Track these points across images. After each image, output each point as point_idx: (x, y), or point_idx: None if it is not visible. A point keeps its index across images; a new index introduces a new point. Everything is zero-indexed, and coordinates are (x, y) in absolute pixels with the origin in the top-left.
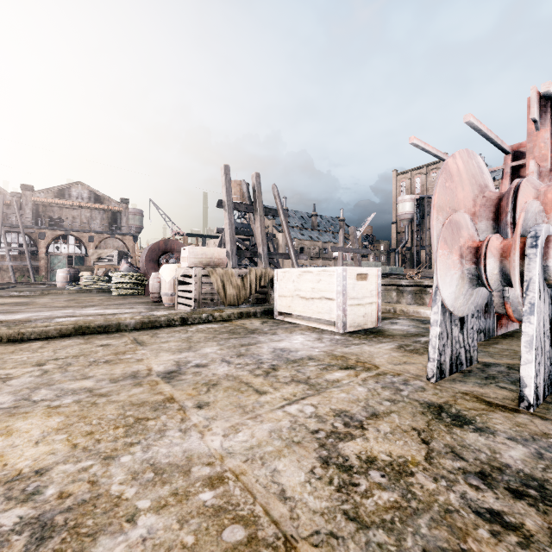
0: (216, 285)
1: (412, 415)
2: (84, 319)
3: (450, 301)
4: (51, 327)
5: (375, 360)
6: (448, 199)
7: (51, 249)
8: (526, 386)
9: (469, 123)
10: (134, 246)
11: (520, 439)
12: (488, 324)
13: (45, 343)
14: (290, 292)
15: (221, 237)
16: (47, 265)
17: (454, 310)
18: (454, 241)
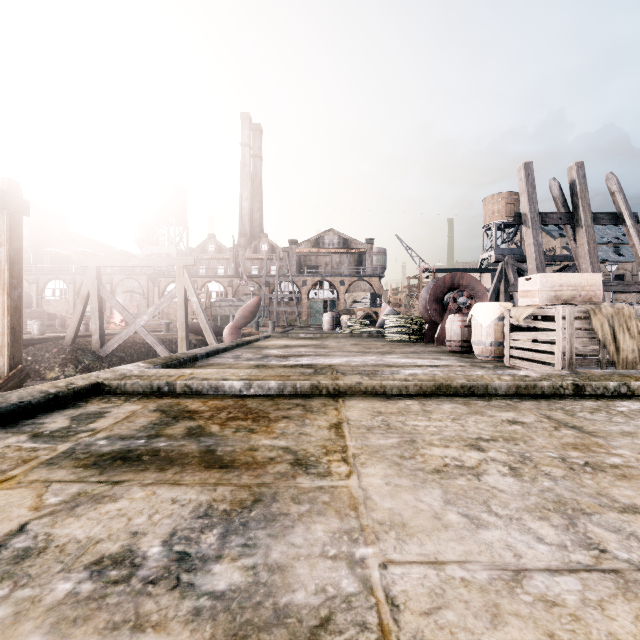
0: (599, 333)
1: None
2: (431, 373)
3: None
4: (410, 381)
5: None
6: None
7: (311, 295)
8: None
9: None
10: (380, 287)
11: None
12: None
13: (420, 404)
14: None
15: (500, 267)
16: (308, 310)
17: None
18: None
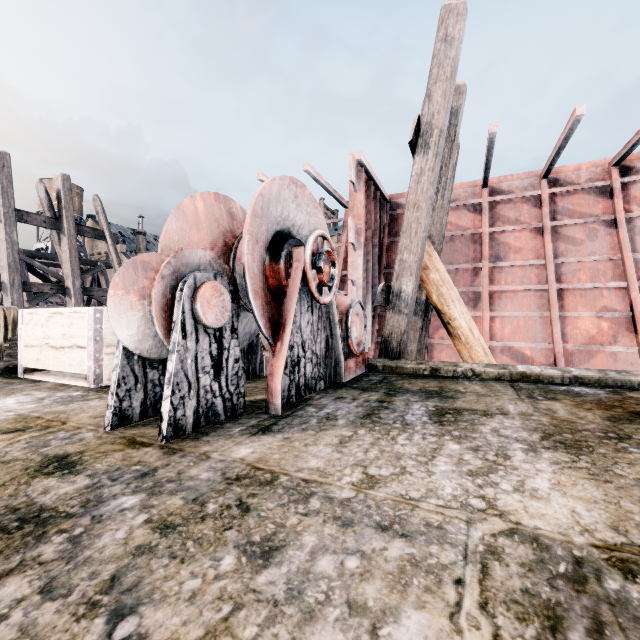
0: None
1: (7, 473)
2: None
3: (132, 344)
4: None
5: (76, 416)
6: (179, 239)
7: None
8: (163, 421)
9: (308, 172)
10: None
11: (101, 473)
12: (254, 365)
13: None
14: (38, 341)
15: None
16: None
17: (142, 353)
18: (136, 281)
